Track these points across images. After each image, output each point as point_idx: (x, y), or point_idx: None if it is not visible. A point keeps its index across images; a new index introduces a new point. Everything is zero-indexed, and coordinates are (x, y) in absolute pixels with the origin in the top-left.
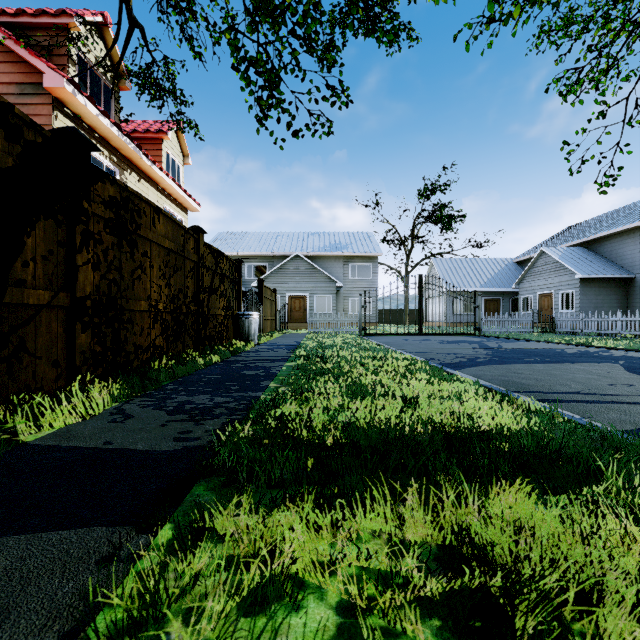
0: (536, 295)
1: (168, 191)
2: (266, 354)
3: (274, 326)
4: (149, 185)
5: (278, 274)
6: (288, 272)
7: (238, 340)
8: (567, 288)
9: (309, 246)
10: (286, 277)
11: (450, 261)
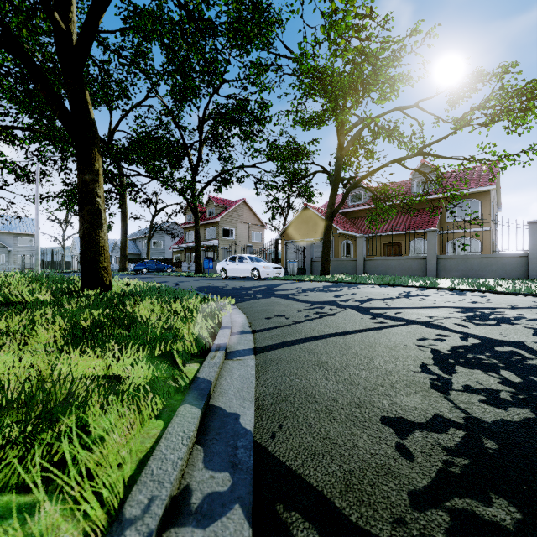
0: (116, 257)
1: None
2: None
3: None
4: None
5: None
6: None
7: None
8: None
9: None
10: None
11: None
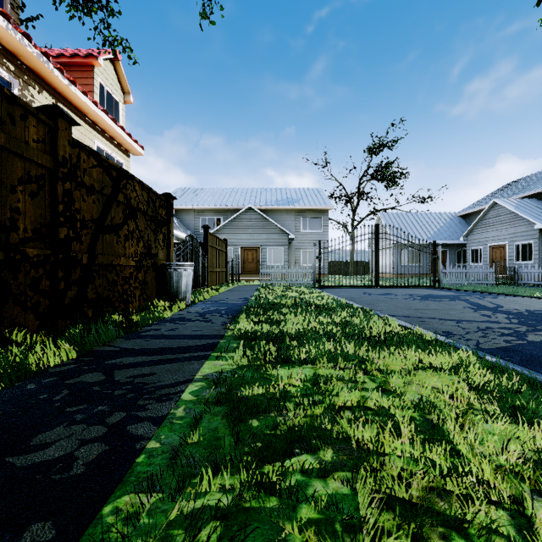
0: (487, 247)
1: (101, 126)
2: (186, 329)
3: (224, 278)
4: (72, 113)
5: (231, 226)
6: (241, 224)
7: (163, 299)
8: (524, 239)
9: (262, 200)
10: (239, 229)
11: (396, 215)
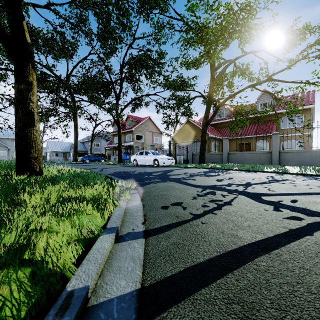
0: (72, 153)
1: None
2: None
3: None
4: None
5: None
6: None
7: None
8: None
9: None
10: None
11: (54, 142)
